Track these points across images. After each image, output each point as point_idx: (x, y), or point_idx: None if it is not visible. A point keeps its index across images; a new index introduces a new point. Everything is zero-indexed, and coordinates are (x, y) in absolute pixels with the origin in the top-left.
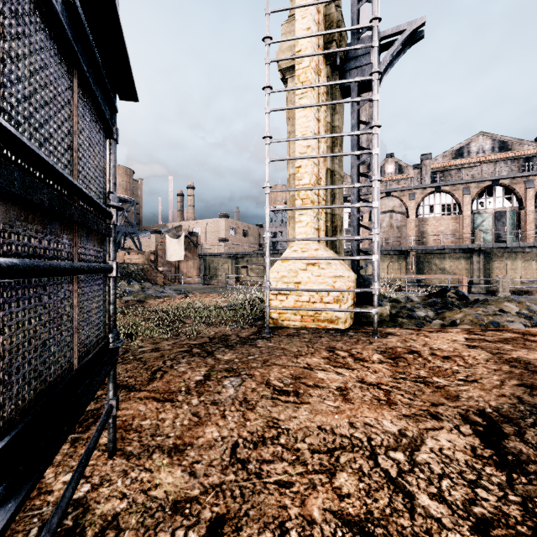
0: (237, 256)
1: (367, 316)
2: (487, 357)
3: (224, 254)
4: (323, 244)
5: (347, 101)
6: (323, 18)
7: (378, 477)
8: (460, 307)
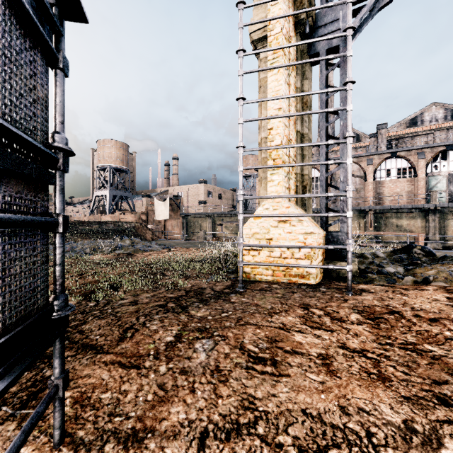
0: (213, 215)
1: (336, 271)
2: None
3: (203, 214)
4: (293, 202)
5: (320, 59)
6: None
7: None
8: (427, 263)
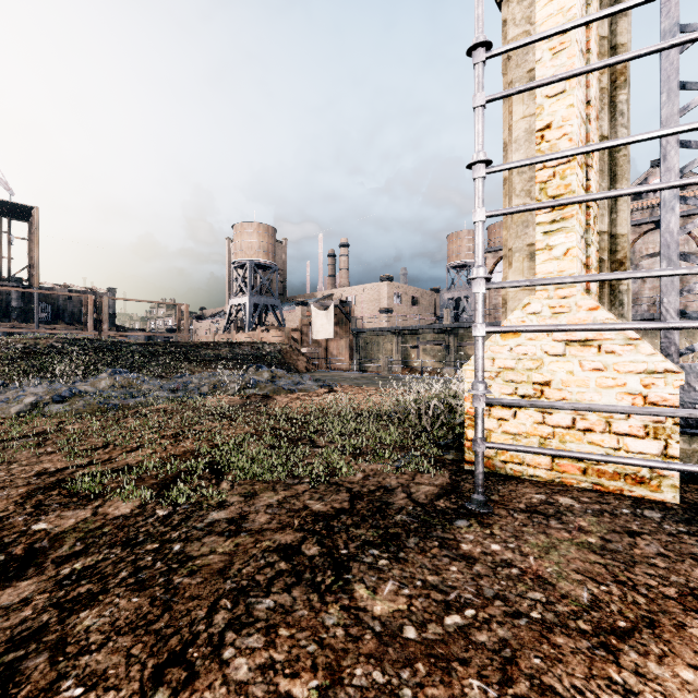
0: (403, 332)
1: None
2: None
3: (386, 330)
4: (595, 299)
5: None
6: None
7: None
8: None
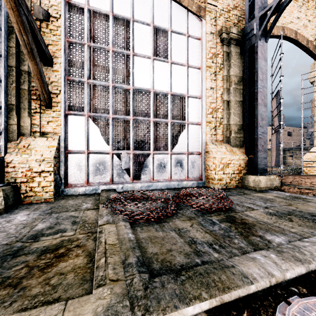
0: (284, 150)
1: None
2: None
3: None
4: None
5: None
6: None
7: None
8: None
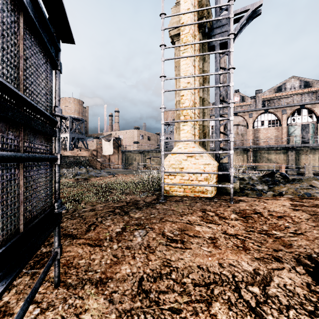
0: (144, 152)
1: (225, 189)
2: (307, 217)
3: (136, 151)
4: (197, 144)
5: (213, 53)
6: (197, 3)
7: (242, 306)
8: (283, 183)
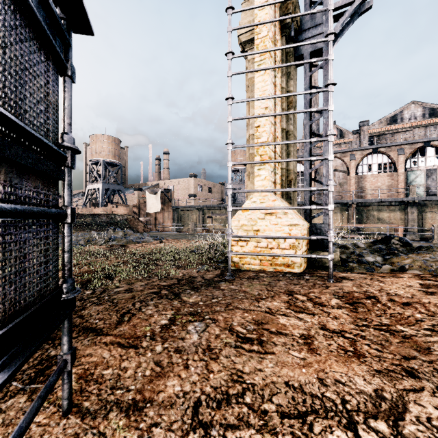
0: (203, 208)
1: (319, 261)
2: None
3: (193, 207)
4: (279, 196)
5: (304, 62)
6: None
7: None
8: (404, 253)
